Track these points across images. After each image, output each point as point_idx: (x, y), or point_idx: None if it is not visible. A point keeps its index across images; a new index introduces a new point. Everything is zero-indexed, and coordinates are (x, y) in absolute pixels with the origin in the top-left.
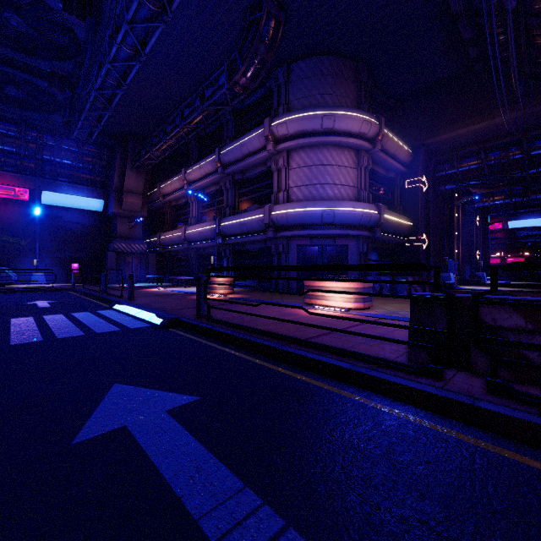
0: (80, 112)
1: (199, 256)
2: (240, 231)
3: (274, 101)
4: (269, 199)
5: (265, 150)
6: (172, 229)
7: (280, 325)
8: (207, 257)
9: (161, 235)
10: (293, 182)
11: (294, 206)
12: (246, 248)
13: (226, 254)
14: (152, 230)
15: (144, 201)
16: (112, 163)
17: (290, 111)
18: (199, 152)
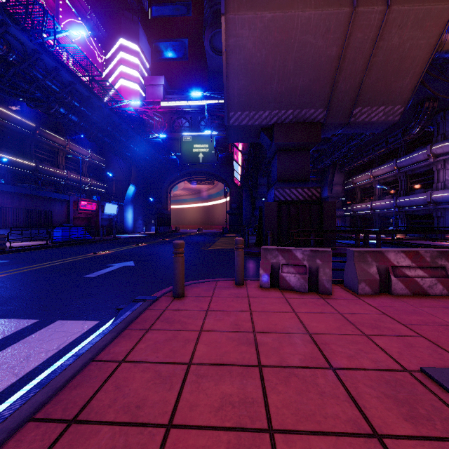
0: (323, 159)
1: (380, 218)
2: (410, 205)
3: (434, 131)
4: (431, 186)
5: (428, 160)
6: (360, 202)
7: (423, 244)
8: (386, 218)
9: (353, 206)
10: (448, 177)
11: (447, 192)
12: (415, 213)
13: (400, 217)
14: (345, 202)
15: (343, 187)
16: (326, 171)
17: (446, 137)
18: (380, 158)
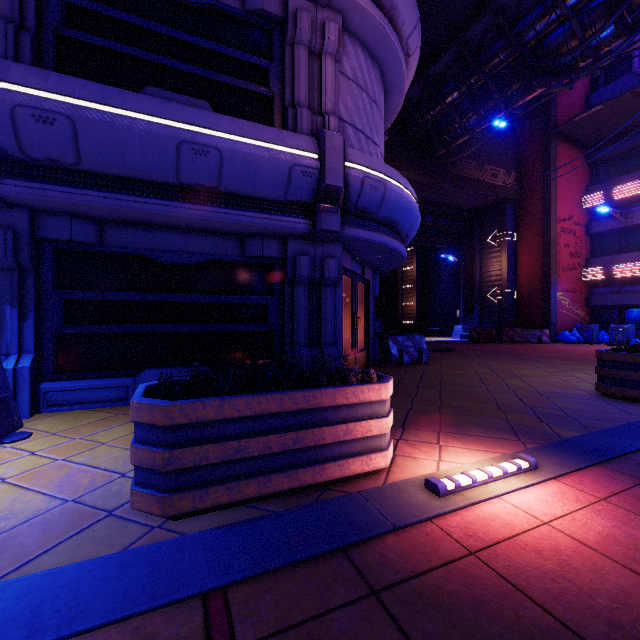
0: None
1: None
2: (165, 168)
3: None
4: (247, 112)
5: None
6: None
7: None
8: None
9: None
10: (347, 109)
11: (395, 173)
12: (126, 243)
13: None
14: None
15: None
16: None
17: None
18: None
